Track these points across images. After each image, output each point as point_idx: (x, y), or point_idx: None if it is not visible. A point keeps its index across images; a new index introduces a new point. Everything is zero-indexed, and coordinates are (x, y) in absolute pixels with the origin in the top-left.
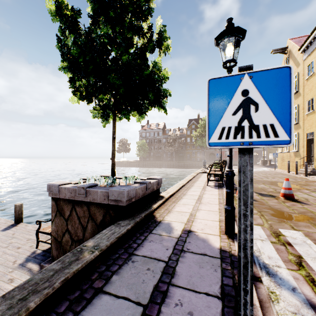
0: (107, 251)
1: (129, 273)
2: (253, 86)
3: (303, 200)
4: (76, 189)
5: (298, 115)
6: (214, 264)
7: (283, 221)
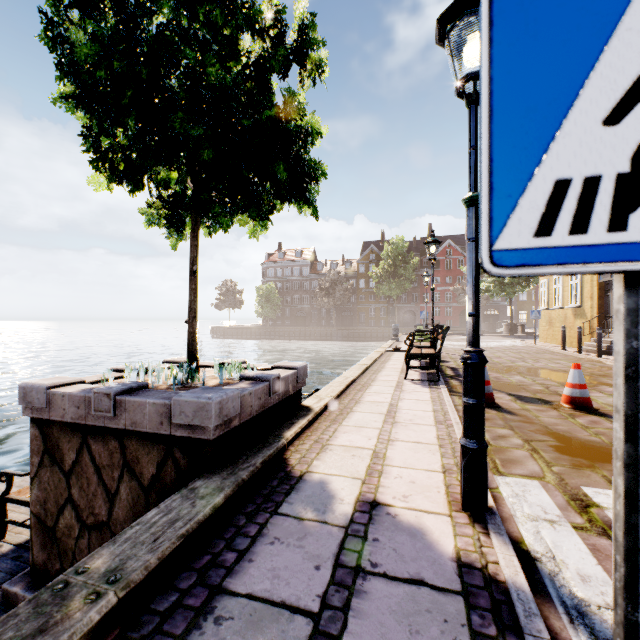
0: (147, 582)
1: None
2: None
3: (611, 411)
4: (91, 399)
5: None
6: (448, 619)
7: (586, 466)
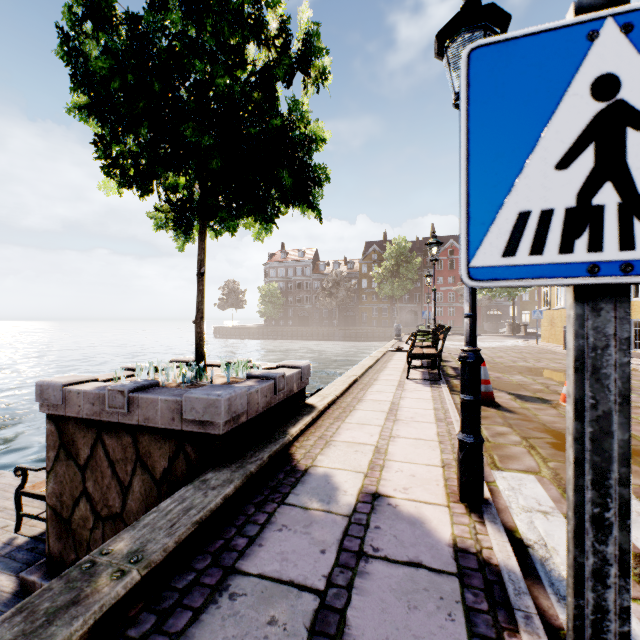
0: (166, 563)
1: (218, 639)
2: (637, 61)
3: None
4: (106, 396)
5: None
6: (444, 597)
7: None
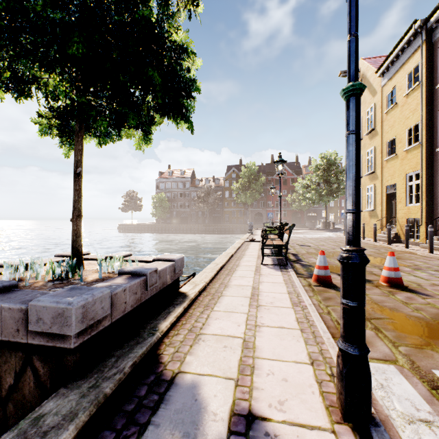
0: None
1: None
2: None
3: (416, 287)
4: None
5: (374, 161)
6: None
7: (425, 345)
